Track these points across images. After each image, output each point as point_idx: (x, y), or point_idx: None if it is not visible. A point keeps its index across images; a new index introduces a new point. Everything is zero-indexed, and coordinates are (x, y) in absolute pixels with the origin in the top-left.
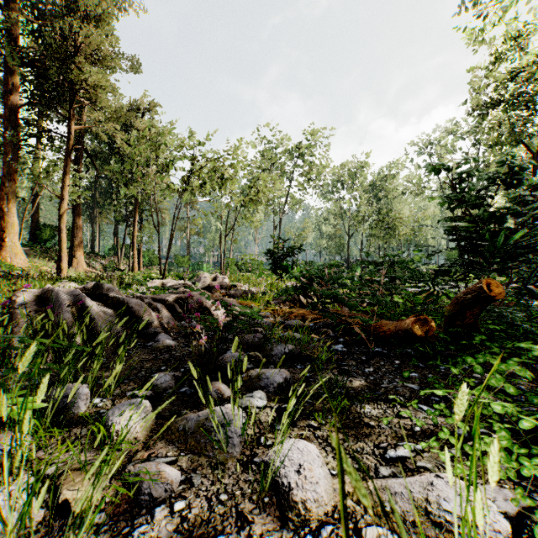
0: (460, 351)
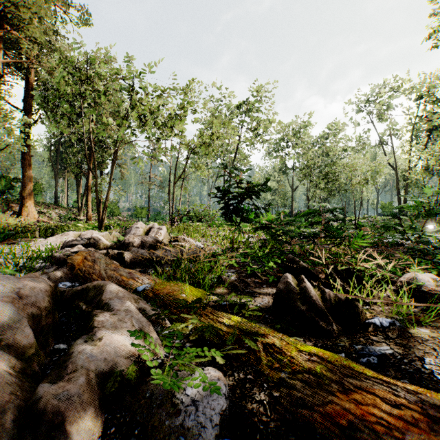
0: None
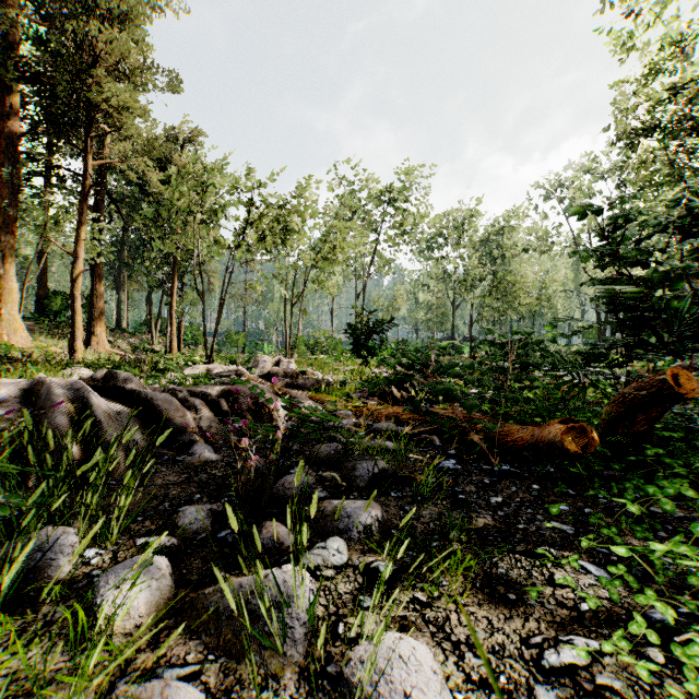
0: (626, 472)
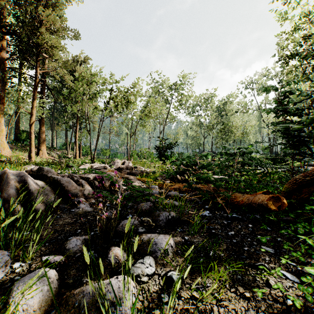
0: (296, 218)
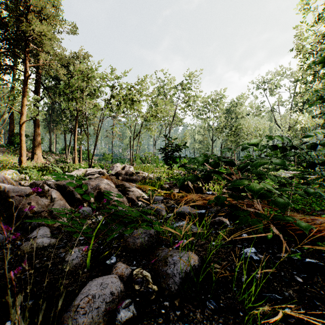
0: None
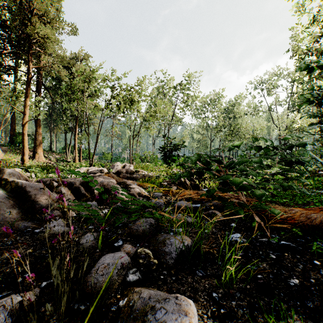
0: None
